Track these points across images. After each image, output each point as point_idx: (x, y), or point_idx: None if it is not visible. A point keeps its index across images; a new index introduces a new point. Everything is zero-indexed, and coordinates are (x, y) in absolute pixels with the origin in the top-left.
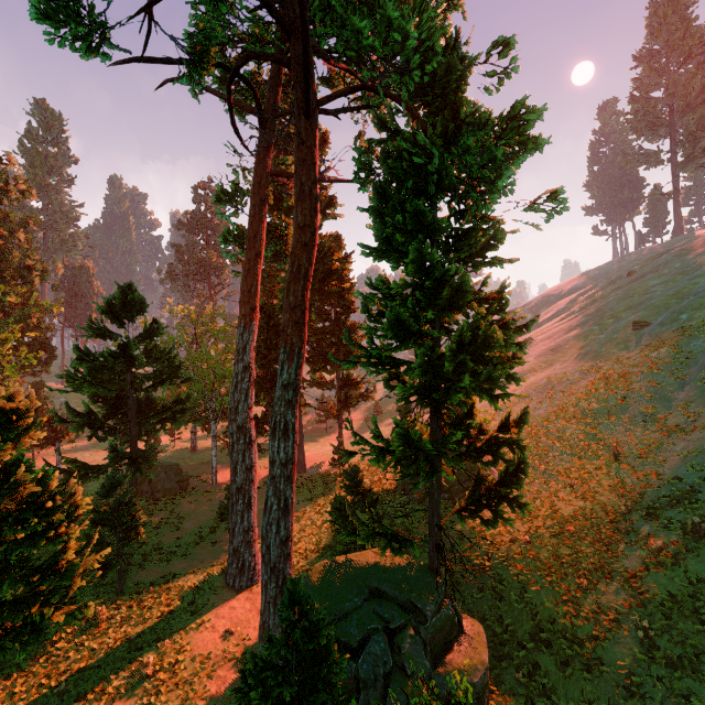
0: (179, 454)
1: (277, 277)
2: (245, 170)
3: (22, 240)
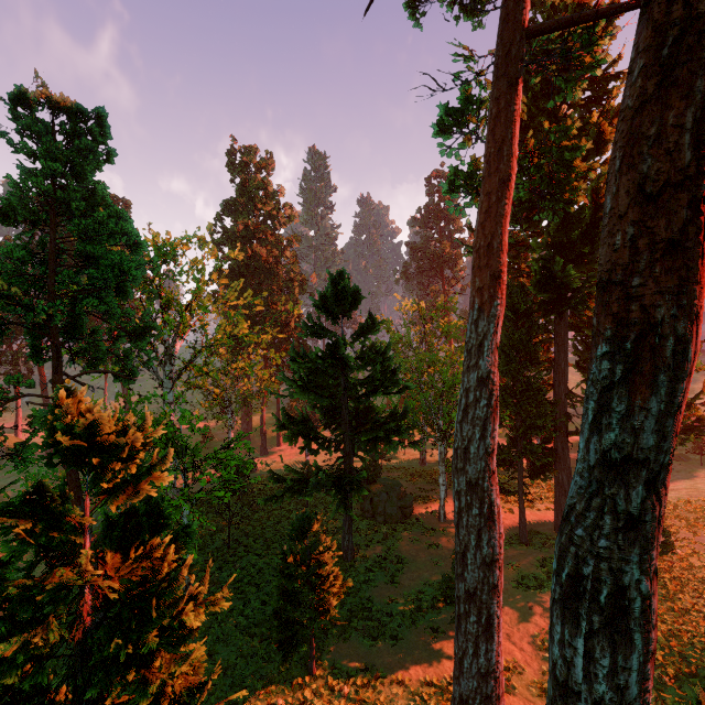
0: (407, 464)
1: (527, 245)
2: (480, 72)
3: (288, 257)
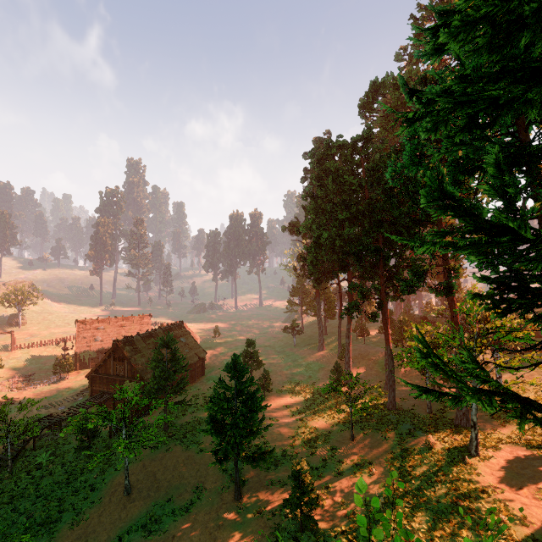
0: None
1: None
2: None
3: None
